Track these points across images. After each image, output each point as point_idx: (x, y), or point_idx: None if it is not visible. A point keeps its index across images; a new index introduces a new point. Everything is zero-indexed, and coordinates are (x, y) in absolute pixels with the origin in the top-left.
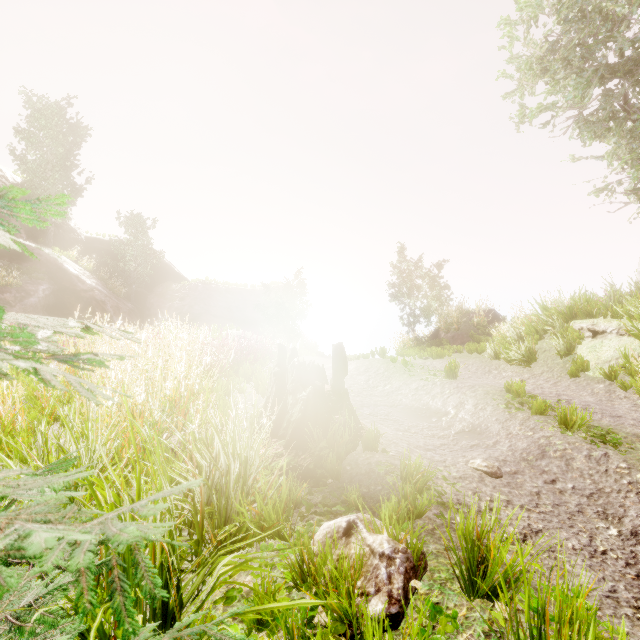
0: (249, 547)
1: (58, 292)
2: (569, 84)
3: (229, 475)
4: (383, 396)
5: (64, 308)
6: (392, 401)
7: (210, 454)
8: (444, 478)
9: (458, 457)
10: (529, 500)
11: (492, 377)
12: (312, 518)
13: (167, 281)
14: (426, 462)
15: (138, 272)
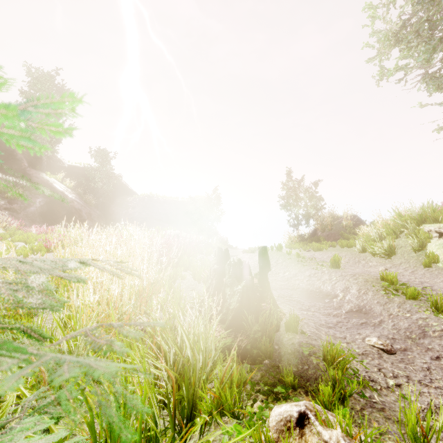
0: (208, 425)
1: (49, 203)
2: (420, 49)
3: (195, 369)
4: (284, 281)
5: (53, 214)
6: (292, 285)
7: (179, 351)
8: (352, 356)
9: (355, 334)
10: (423, 375)
11: (361, 266)
12: (256, 396)
13: (123, 195)
14: (332, 339)
15: (104, 189)
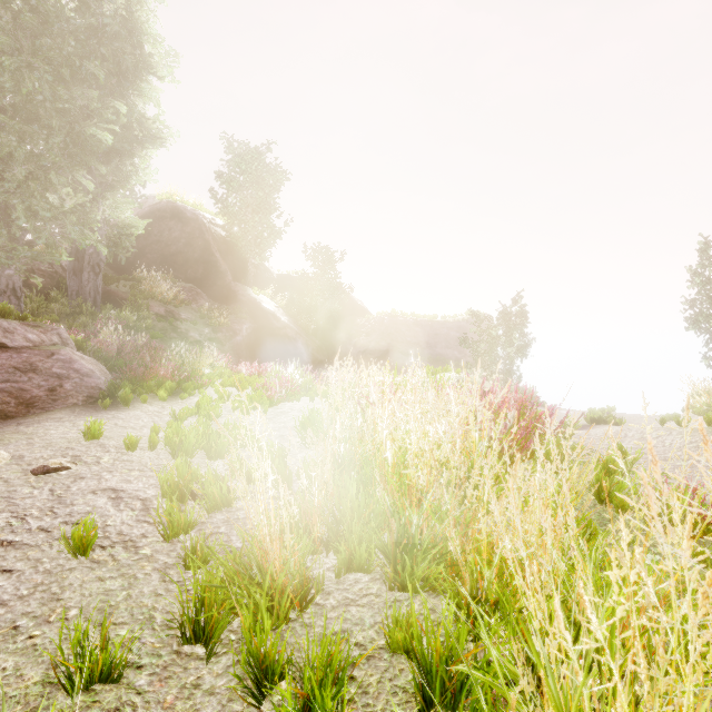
0: None
1: (257, 330)
2: None
3: None
4: None
5: (262, 346)
6: None
7: None
8: None
9: None
10: None
11: None
12: None
13: (350, 315)
14: None
15: (325, 307)
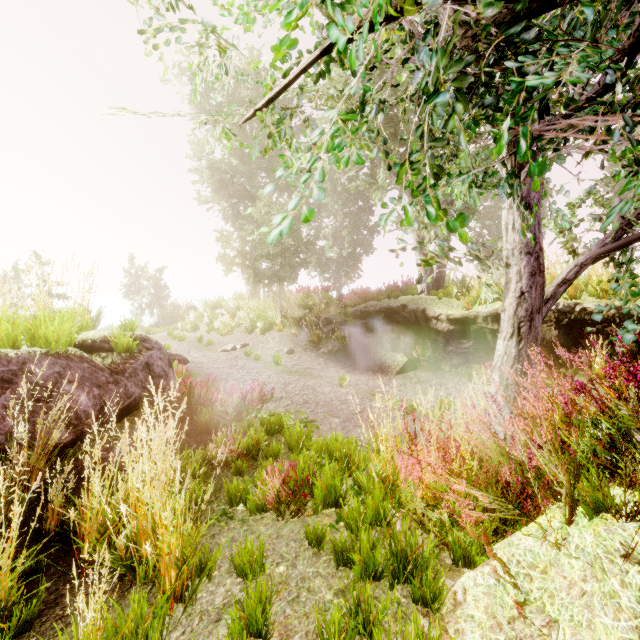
0: None
1: None
2: (213, 198)
3: None
4: None
5: None
6: None
7: None
8: None
9: None
10: None
11: None
12: None
13: None
14: None
15: None
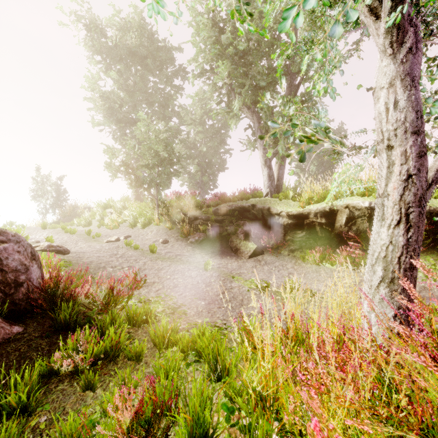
0: None
1: None
2: (104, 121)
3: None
4: None
5: None
6: None
7: None
8: None
9: None
10: None
11: None
12: None
13: None
14: None
15: None
